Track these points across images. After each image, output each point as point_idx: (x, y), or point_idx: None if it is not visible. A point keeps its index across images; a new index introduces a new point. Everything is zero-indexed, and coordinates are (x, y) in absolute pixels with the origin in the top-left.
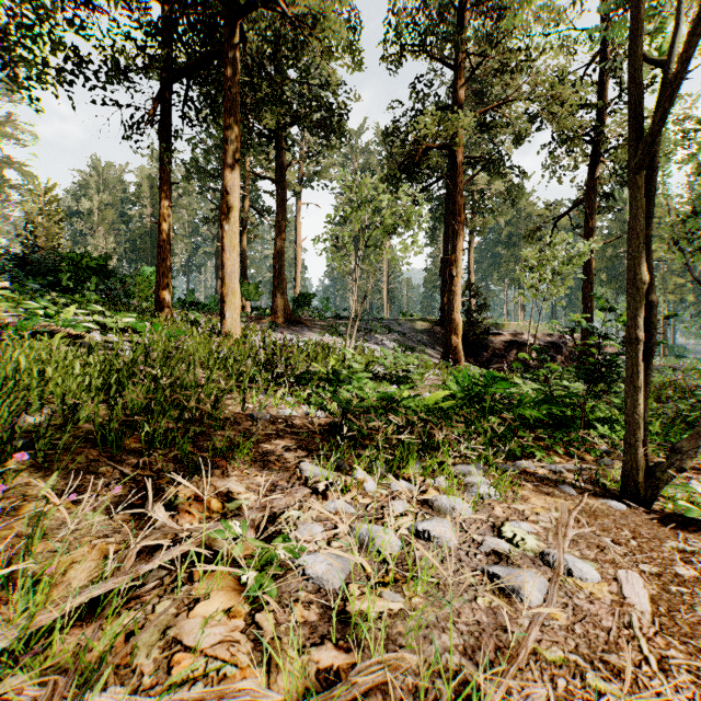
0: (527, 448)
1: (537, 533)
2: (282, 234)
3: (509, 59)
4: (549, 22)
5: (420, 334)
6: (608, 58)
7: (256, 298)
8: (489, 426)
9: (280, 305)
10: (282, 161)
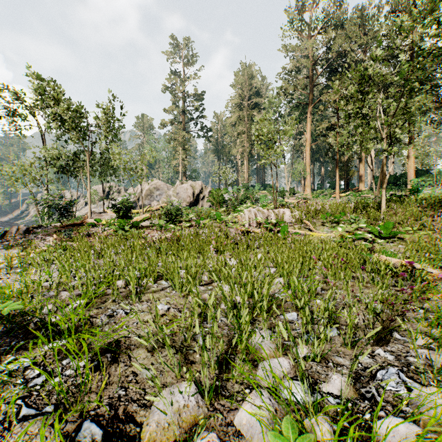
0: None
1: None
2: None
3: None
4: None
5: None
6: None
7: None
8: None
9: None
10: None
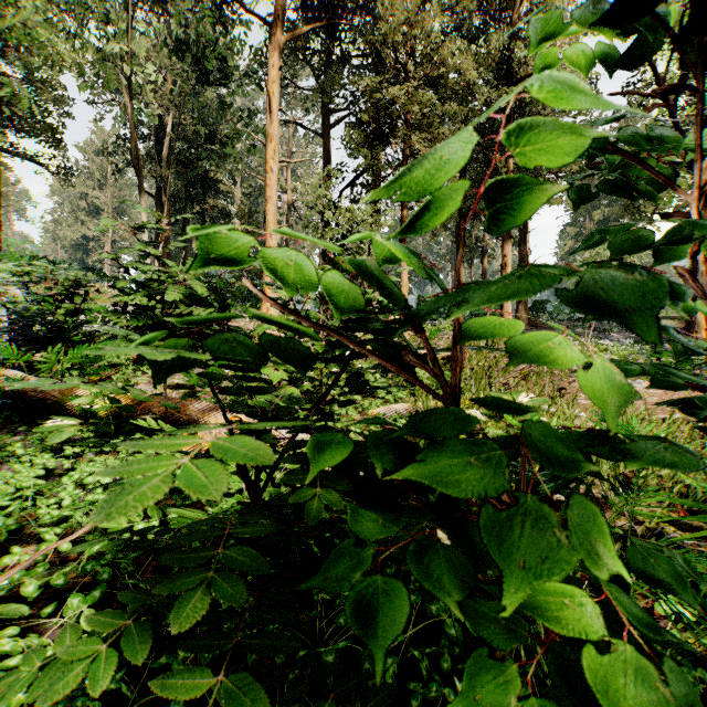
0: None
1: None
2: (523, 260)
3: None
4: None
5: None
6: None
7: (496, 307)
8: None
9: (522, 313)
10: None
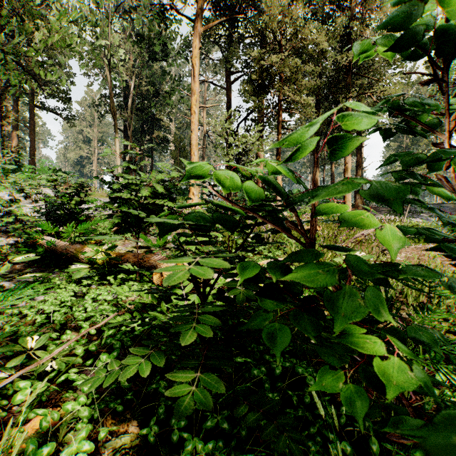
0: None
1: None
2: (359, 165)
3: None
4: None
5: None
6: None
7: (340, 197)
8: None
9: (359, 201)
10: None
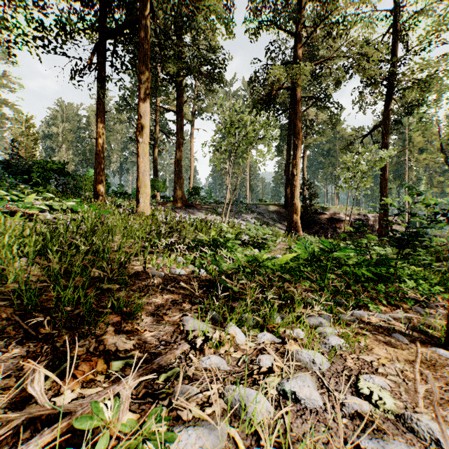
0: (360, 300)
1: (390, 389)
2: (180, 148)
3: (332, 28)
4: (359, 2)
5: (271, 214)
6: (397, 29)
7: (164, 190)
8: (328, 281)
9: (179, 194)
10: (180, 99)
